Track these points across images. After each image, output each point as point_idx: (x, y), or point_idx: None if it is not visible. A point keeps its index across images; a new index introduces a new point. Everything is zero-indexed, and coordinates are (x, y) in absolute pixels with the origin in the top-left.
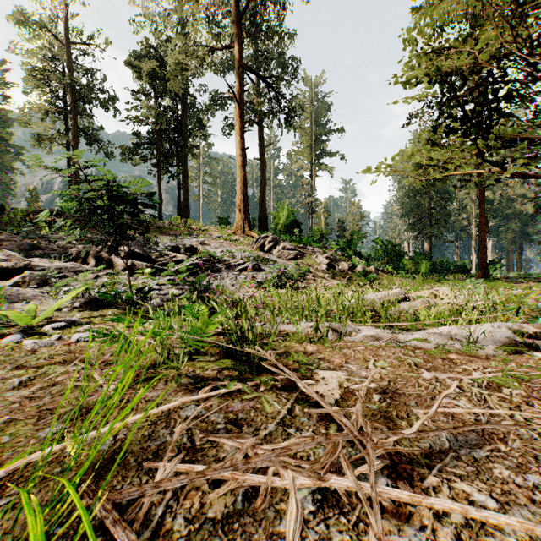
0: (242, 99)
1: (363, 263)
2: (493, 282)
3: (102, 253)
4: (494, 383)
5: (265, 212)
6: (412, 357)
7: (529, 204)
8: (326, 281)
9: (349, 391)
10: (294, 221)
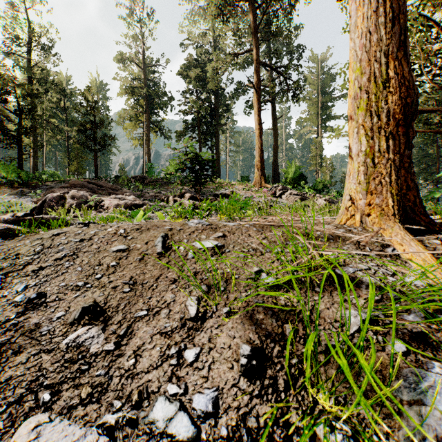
0: (259, 87)
1: None
2: None
3: (176, 197)
4: None
5: (278, 170)
6: None
7: None
8: None
9: None
10: (301, 176)
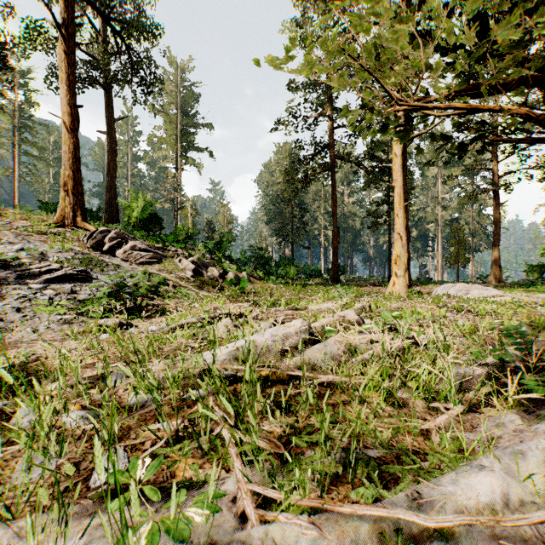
0: (71, 34)
1: (234, 268)
2: (347, 287)
3: None
4: None
5: (116, 202)
6: None
7: (358, 221)
8: (192, 292)
9: None
10: (154, 216)
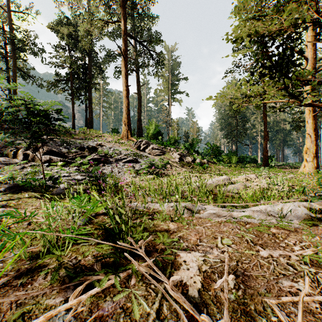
0: (126, 55)
1: (200, 157)
2: (272, 169)
3: (29, 151)
4: (318, 262)
5: (141, 126)
6: (246, 233)
7: (288, 124)
8: (178, 168)
9: (207, 276)
10: (159, 132)
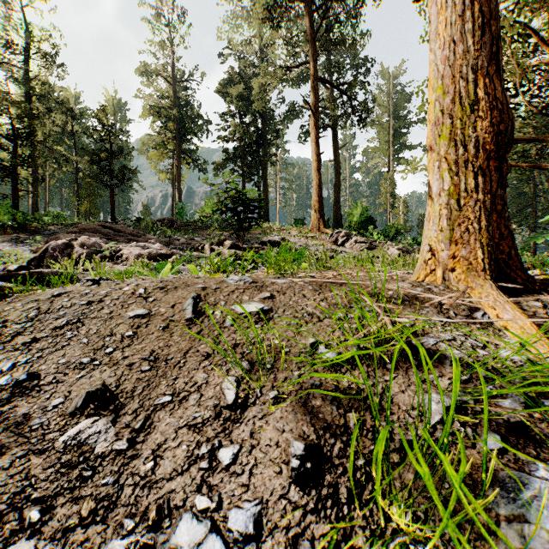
0: (317, 109)
1: None
2: None
3: (213, 246)
4: None
5: (340, 212)
6: None
7: None
8: None
9: None
10: (369, 219)
